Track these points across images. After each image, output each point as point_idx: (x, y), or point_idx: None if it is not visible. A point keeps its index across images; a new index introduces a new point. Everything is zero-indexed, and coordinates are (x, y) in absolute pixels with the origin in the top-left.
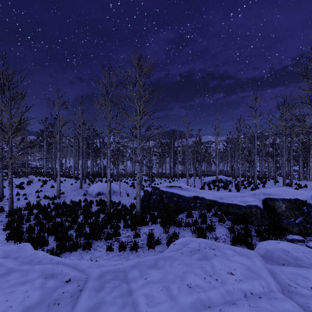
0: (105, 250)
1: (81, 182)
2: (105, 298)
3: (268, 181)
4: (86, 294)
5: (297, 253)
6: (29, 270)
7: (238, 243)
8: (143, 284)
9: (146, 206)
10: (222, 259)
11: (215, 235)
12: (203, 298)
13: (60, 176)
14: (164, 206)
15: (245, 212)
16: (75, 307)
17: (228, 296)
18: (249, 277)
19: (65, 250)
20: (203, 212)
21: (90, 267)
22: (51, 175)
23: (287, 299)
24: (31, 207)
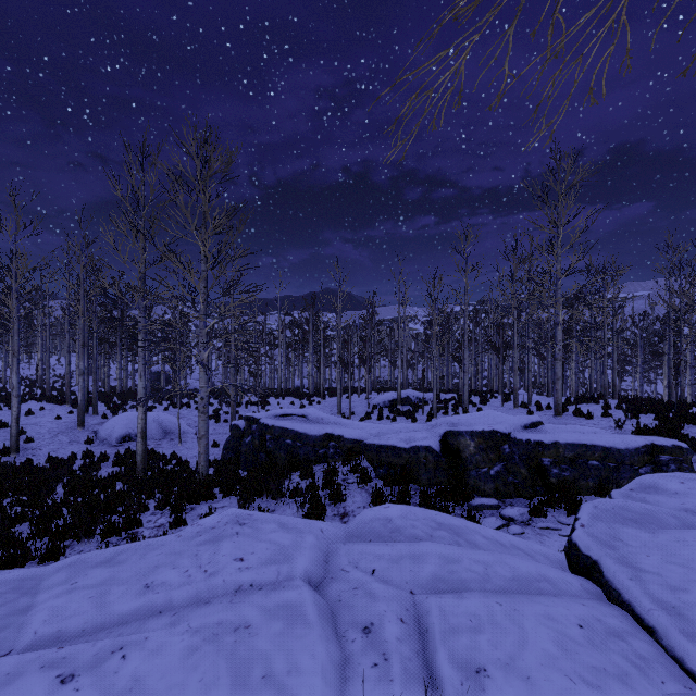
0: None
1: (81, 411)
2: None
3: (495, 399)
4: None
5: (403, 521)
6: None
7: None
8: (62, 592)
9: (234, 461)
10: (246, 538)
11: (344, 508)
12: (157, 601)
13: (33, 399)
14: (267, 459)
15: (408, 461)
16: None
17: (207, 593)
18: (268, 562)
19: None
20: (332, 466)
21: None
22: (8, 398)
23: (300, 586)
24: None
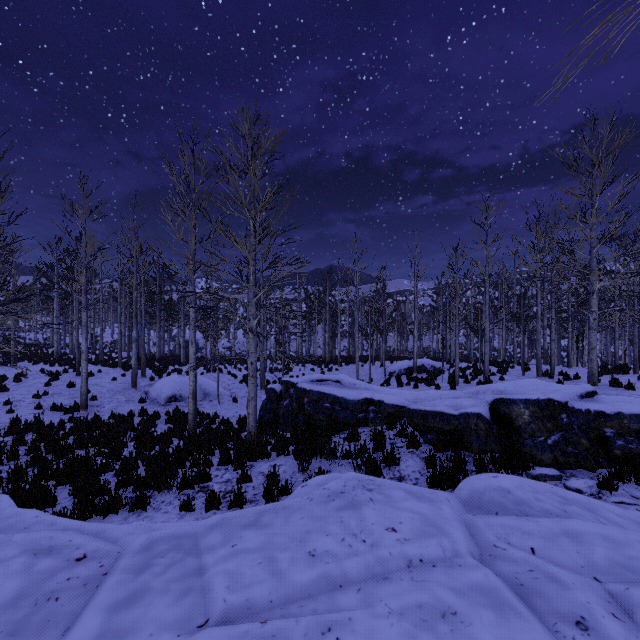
0: (177, 510)
1: (134, 374)
2: (151, 583)
3: (512, 369)
4: (113, 578)
5: (524, 493)
6: (0, 542)
7: (440, 487)
8: (227, 555)
9: (271, 422)
10: (382, 506)
11: (399, 472)
12: (332, 572)
13: (90, 363)
14: (305, 421)
15: (457, 428)
16: (90, 602)
17: (379, 567)
18: (423, 534)
19: (92, 513)
20: (379, 430)
21: (132, 534)
22: (70, 361)
23: (479, 566)
24: (21, 428)
